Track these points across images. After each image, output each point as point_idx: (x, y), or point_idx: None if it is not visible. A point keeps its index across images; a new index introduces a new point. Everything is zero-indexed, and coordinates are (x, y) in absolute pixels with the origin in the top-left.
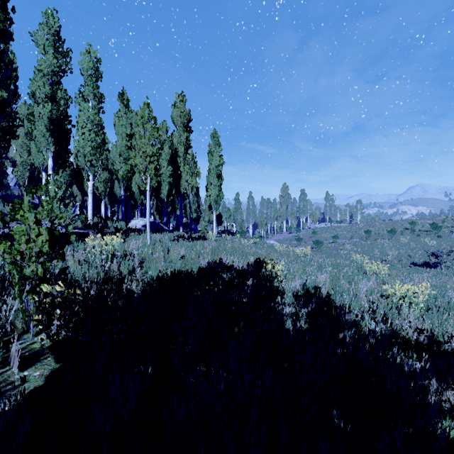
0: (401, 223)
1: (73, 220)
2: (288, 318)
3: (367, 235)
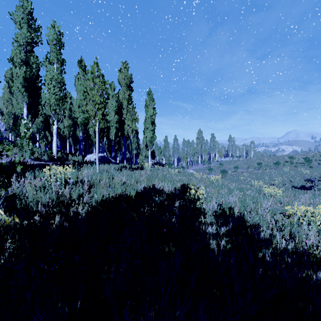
0: (283, 158)
1: (41, 155)
2: (211, 237)
3: (258, 166)
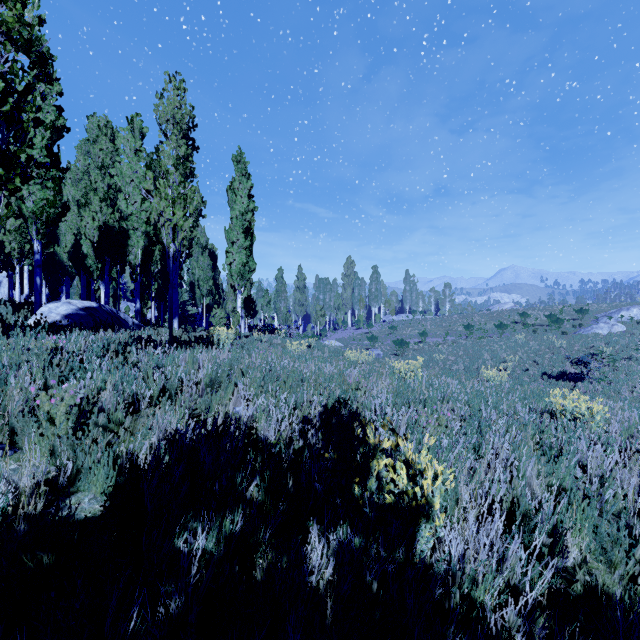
0: (507, 315)
1: None
2: None
3: (464, 331)
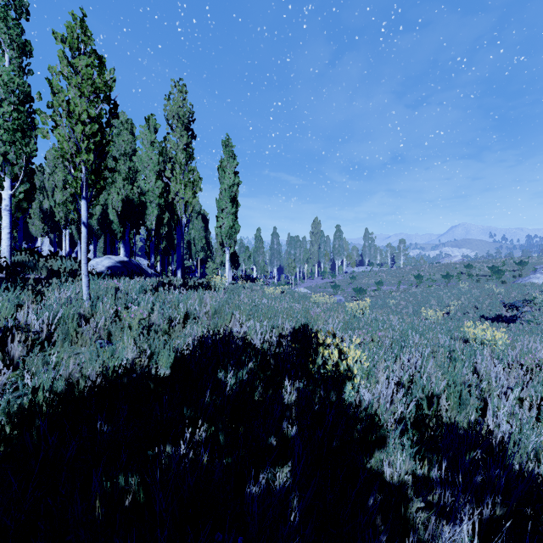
0: (454, 267)
1: None
2: None
3: (415, 280)
